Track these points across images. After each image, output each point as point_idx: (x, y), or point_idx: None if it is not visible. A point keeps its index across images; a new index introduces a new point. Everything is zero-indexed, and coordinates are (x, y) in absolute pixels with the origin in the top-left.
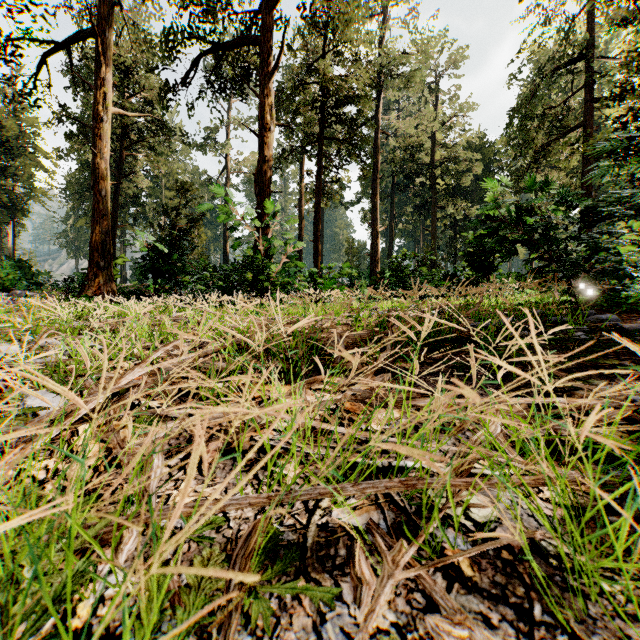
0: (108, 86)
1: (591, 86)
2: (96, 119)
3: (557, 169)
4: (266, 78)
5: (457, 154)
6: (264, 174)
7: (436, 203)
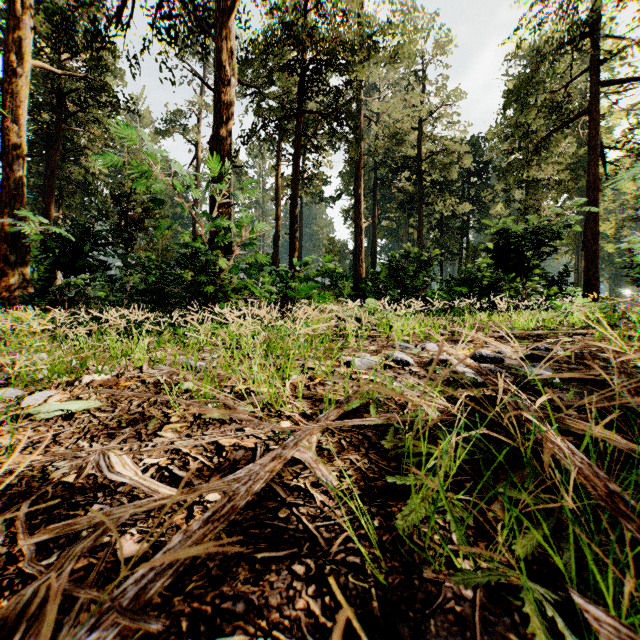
0: (22, 29)
1: (597, 69)
2: (4, 70)
3: (552, 164)
4: (224, 16)
5: (446, 146)
6: (221, 141)
7: (423, 199)
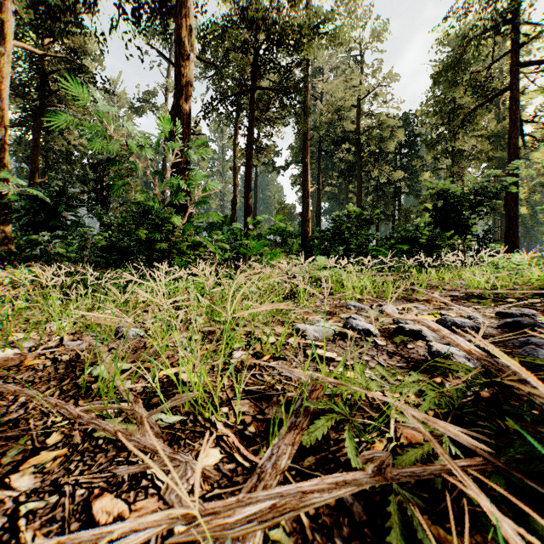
0: (5, 12)
1: (517, 51)
2: None
3: (475, 136)
4: None
5: (381, 122)
6: (181, 111)
7: (361, 167)
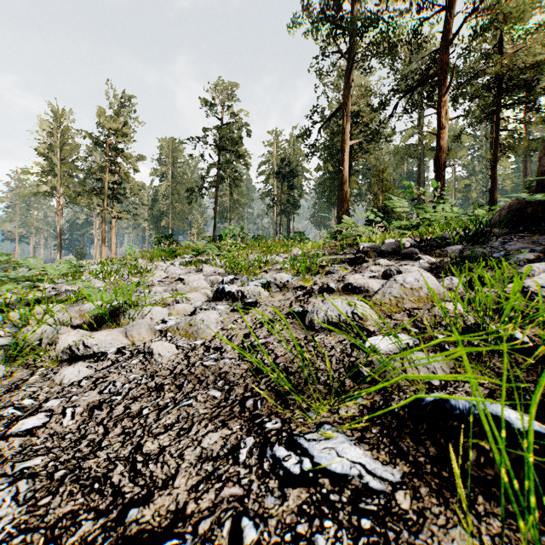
0: (347, 131)
1: None
2: (342, 152)
3: None
4: (441, 95)
5: None
6: (440, 158)
7: None
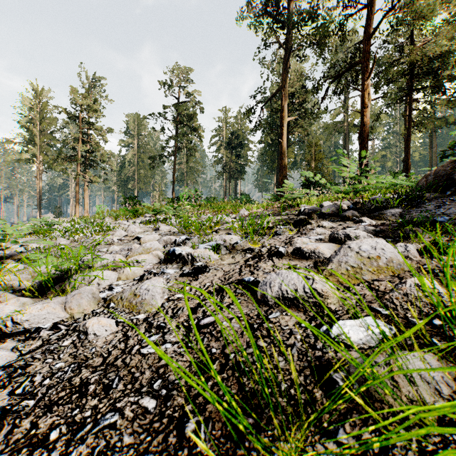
0: (285, 110)
1: None
2: (281, 127)
3: None
4: (365, 80)
5: None
6: (363, 132)
7: None
